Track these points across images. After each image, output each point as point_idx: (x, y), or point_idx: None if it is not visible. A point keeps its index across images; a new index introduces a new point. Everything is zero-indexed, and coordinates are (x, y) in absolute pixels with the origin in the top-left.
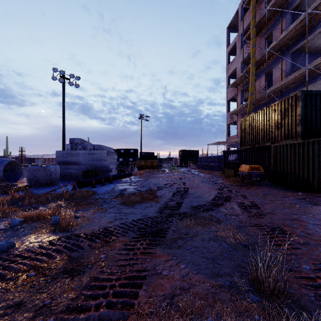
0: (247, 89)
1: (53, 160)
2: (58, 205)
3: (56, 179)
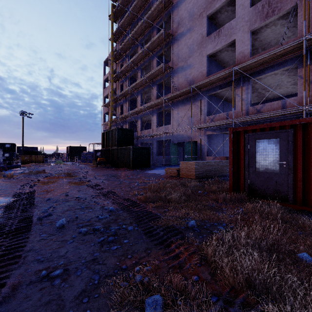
0: (115, 109)
1: None
2: None
3: None
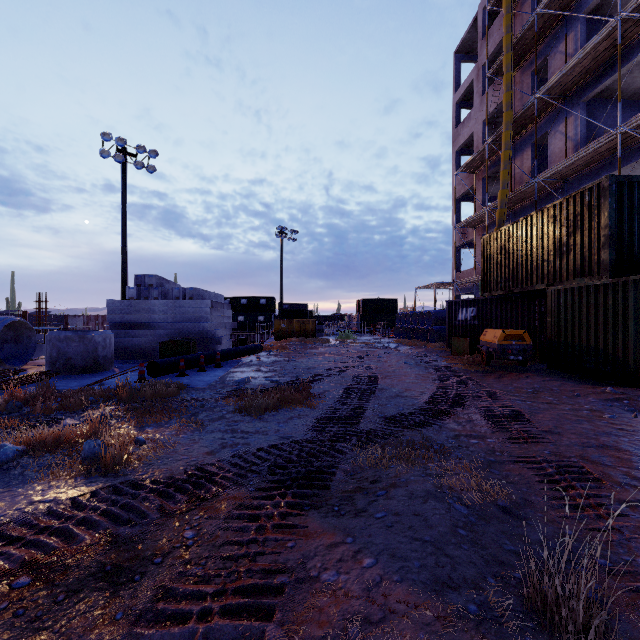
0: (494, 176)
1: (105, 319)
2: (102, 416)
3: (106, 358)
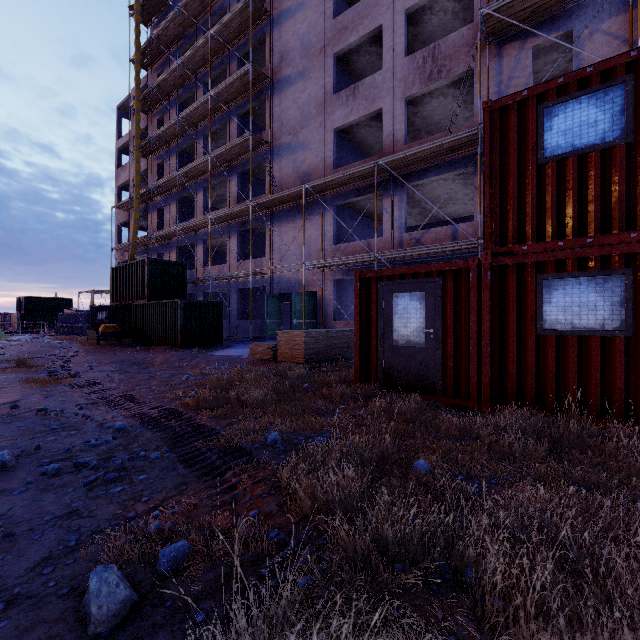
0: (145, 217)
1: None
2: None
3: None
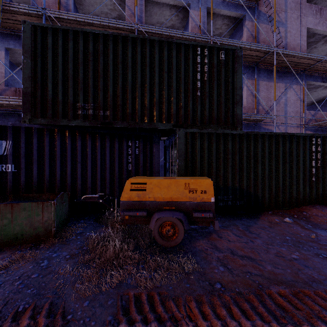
0: None
1: None
2: None
3: None
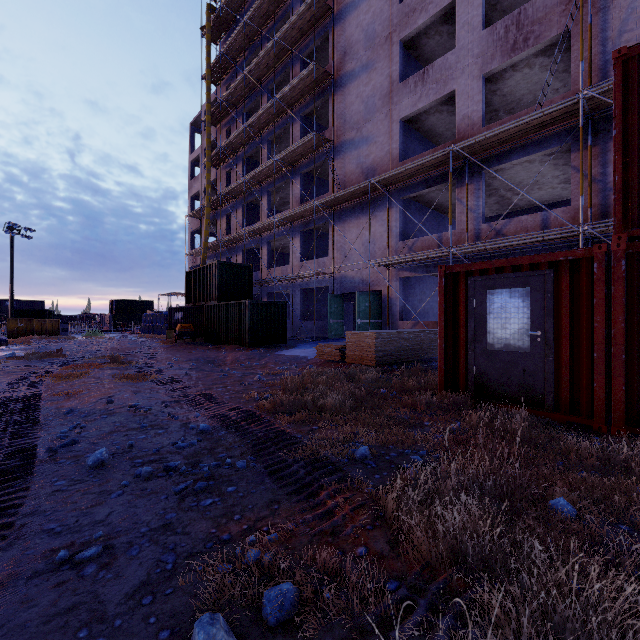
0: (214, 223)
1: None
2: None
3: None
